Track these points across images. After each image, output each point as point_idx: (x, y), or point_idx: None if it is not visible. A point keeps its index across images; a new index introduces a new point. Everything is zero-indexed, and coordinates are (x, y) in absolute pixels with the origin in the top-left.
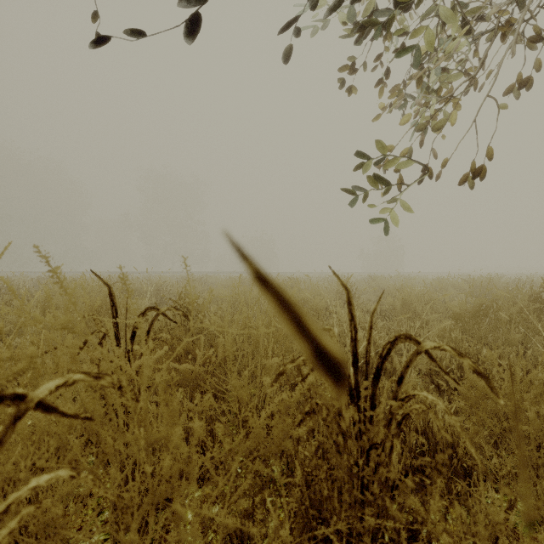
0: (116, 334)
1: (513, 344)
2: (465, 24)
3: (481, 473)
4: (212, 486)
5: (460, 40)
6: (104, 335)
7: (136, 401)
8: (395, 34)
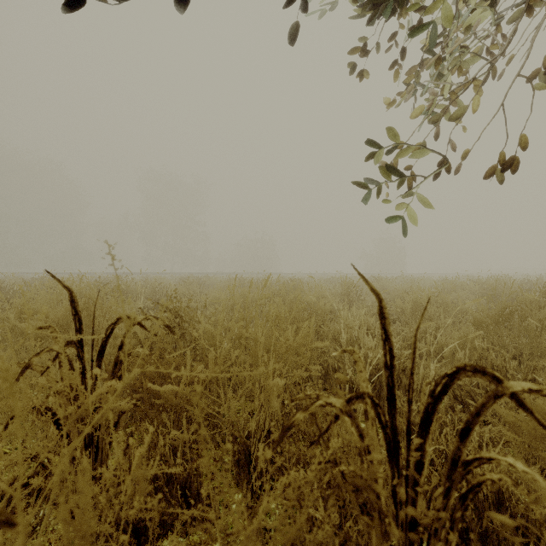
0: (77, 351)
1: (545, 354)
2: (485, 0)
3: (542, 532)
4: (199, 535)
5: (483, 13)
6: (58, 353)
7: (5, 526)
8: (411, 6)
